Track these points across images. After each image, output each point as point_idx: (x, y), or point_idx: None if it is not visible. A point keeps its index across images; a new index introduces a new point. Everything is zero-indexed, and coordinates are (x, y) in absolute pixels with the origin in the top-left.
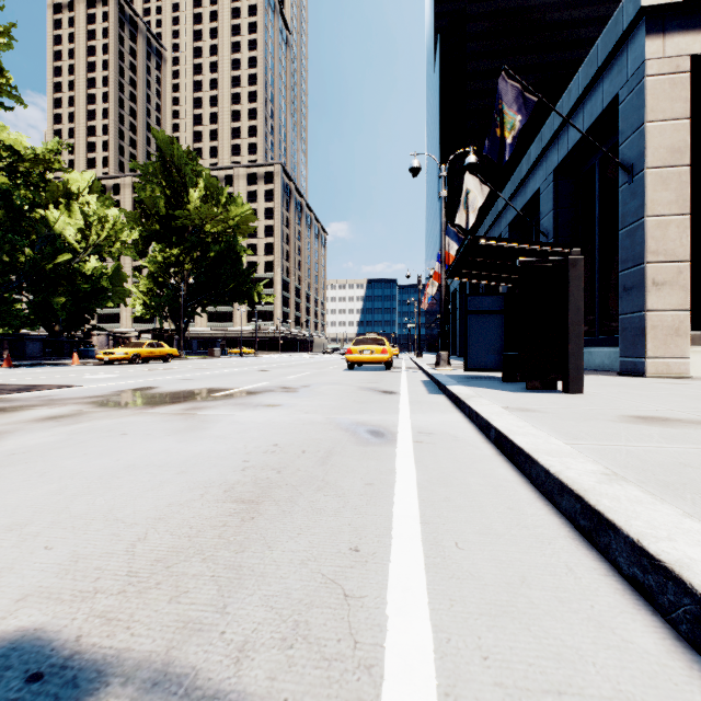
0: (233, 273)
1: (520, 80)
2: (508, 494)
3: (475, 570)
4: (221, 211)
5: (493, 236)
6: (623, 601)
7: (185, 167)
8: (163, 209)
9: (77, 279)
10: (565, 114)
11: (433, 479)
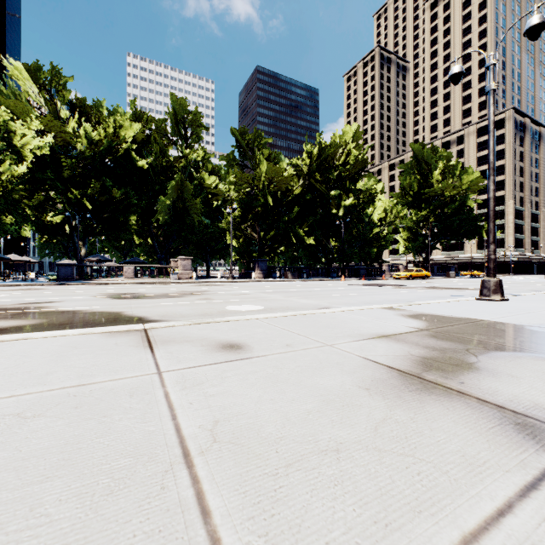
0: (465, 219)
1: None
2: None
3: None
4: (455, 180)
5: None
6: None
7: (430, 159)
8: (416, 188)
9: (379, 240)
10: None
11: None
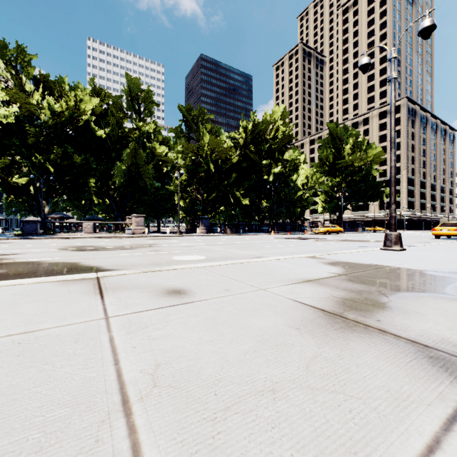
0: (369, 185)
1: None
2: None
3: None
4: (362, 154)
5: None
6: None
7: (342, 136)
8: (331, 159)
9: (302, 201)
10: None
11: None
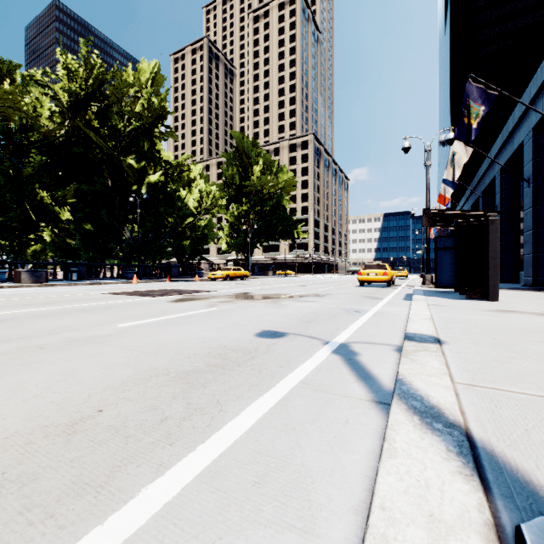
0: (281, 219)
1: (483, 82)
2: (395, 326)
3: (367, 333)
4: (273, 178)
5: (489, 177)
6: (400, 338)
7: (251, 152)
8: (238, 181)
9: (195, 231)
10: (538, 86)
11: (371, 322)
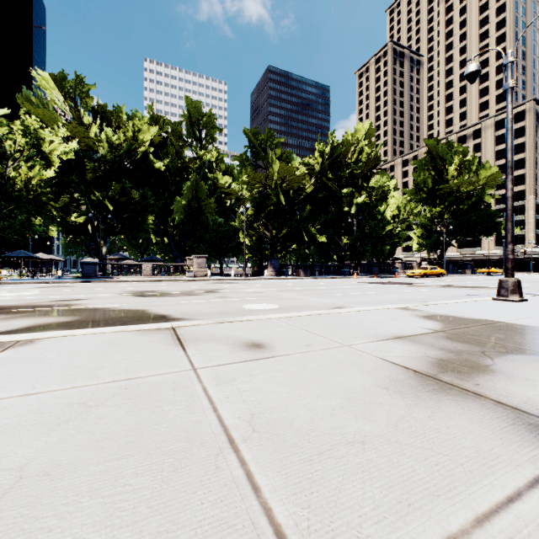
0: (482, 215)
1: None
2: None
3: None
4: (472, 176)
5: None
6: None
7: (445, 154)
8: (430, 184)
9: (392, 237)
10: None
11: None
